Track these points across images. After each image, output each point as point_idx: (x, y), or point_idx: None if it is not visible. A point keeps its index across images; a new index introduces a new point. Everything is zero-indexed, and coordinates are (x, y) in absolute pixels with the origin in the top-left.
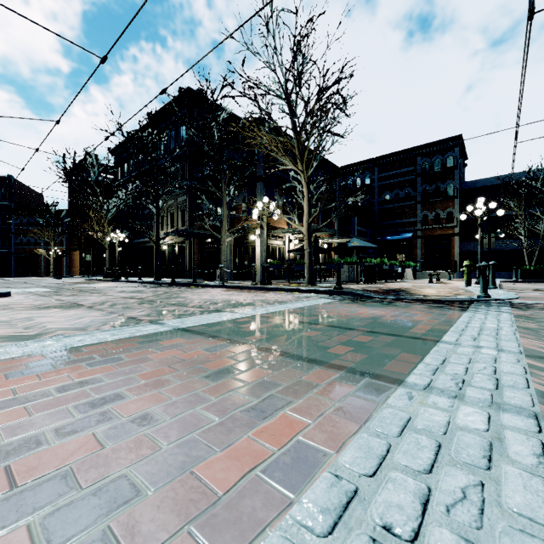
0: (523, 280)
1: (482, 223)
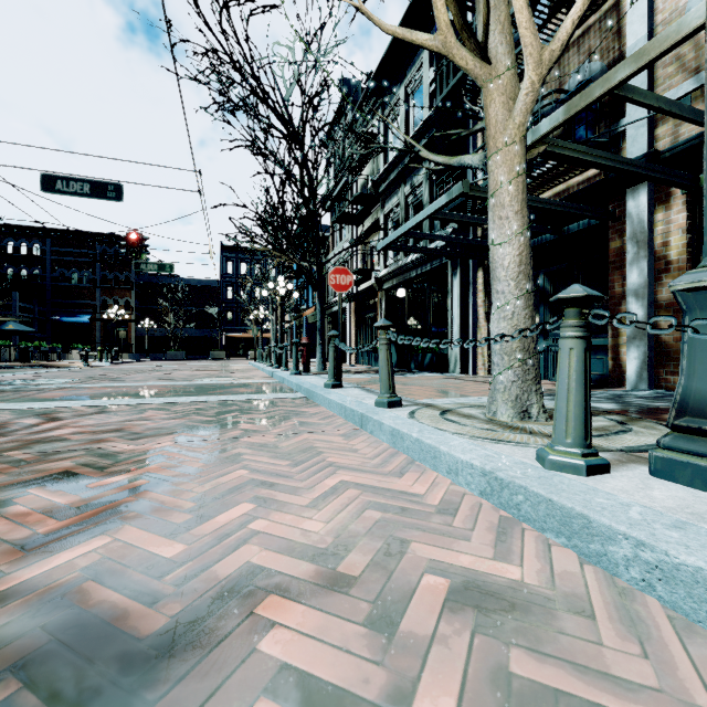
0: (169, 359)
1: (108, 324)
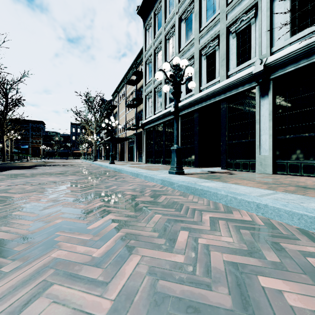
0: (55, 159)
1: (43, 150)
